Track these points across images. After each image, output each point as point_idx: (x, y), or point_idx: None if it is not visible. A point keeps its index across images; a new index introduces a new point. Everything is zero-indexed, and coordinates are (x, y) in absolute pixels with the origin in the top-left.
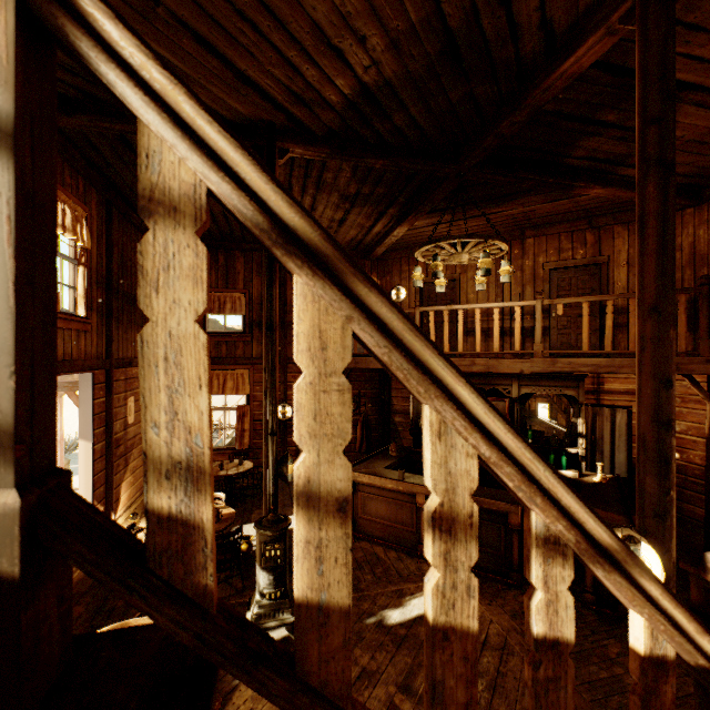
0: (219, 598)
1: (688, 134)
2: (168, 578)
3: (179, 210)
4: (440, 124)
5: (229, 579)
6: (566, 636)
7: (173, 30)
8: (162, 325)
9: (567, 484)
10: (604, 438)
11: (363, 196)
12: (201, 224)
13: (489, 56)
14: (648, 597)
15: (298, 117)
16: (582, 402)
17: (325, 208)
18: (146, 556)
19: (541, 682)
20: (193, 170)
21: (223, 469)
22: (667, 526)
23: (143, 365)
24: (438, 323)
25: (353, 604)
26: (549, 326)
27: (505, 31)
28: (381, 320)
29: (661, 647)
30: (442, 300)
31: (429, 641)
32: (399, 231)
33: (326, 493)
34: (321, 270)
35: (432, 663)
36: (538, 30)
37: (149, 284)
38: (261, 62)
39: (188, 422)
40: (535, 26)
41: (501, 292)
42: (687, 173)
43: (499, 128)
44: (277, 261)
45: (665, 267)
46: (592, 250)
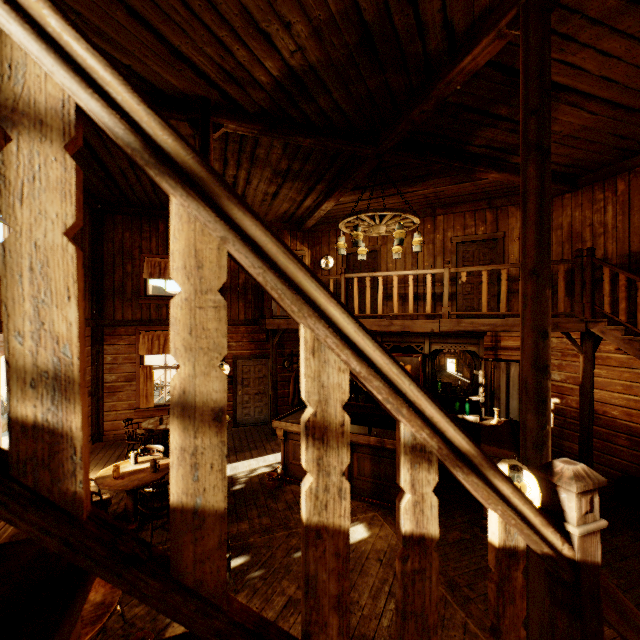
0: (94, 507)
1: (565, 130)
2: (33, 486)
3: (45, 123)
4: (360, 109)
5: (166, 525)
6: (431, 532)
7: (106, 1)
8: (27, 236)
9: (430, 397)
10: (500, 388)
11: (293, 172)
12: (69, 139)
13: (401, 49)
14: (501, 496)
15: (231, 94)
16: (482, 356)
17: (259, 181)
18: (9, 464)
19: (409, 574)
20: (60, 84)
21: (163, 424)
22: (544, 455)
23: (5, 274)
24: (362, 289)
25: (282, 540)
26: (456, 292)
27: (413, 28)
28: (256, 242)
29: (513, 539)
30: (365, 268)
31: (304, 540)
32: (327, 205)
33: (202, 403)
34: (195, 191)
35: (305, 560)
36: (441, 29)
37: (12, 194)
38: (193, 40)
39: (55, 332)
40: (438, 25)
41: (416, 262)
42: (565, 163)
43: (411, 115)
44: (155, 184)
45: (542, 237)
46: (491, 227)
